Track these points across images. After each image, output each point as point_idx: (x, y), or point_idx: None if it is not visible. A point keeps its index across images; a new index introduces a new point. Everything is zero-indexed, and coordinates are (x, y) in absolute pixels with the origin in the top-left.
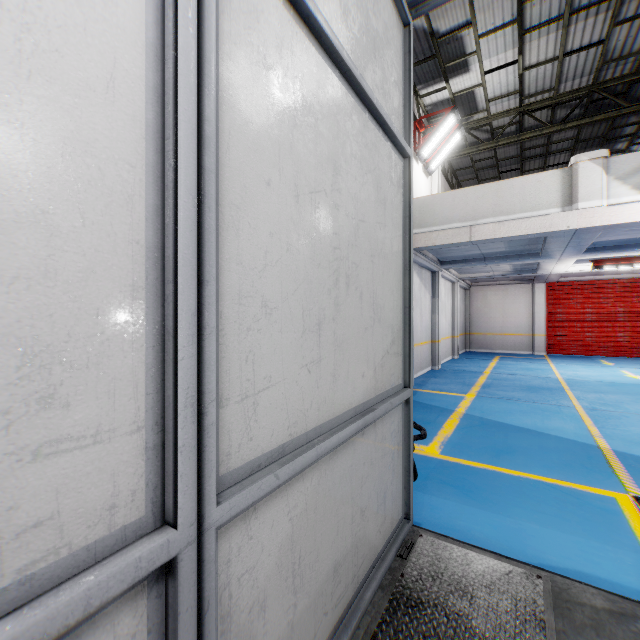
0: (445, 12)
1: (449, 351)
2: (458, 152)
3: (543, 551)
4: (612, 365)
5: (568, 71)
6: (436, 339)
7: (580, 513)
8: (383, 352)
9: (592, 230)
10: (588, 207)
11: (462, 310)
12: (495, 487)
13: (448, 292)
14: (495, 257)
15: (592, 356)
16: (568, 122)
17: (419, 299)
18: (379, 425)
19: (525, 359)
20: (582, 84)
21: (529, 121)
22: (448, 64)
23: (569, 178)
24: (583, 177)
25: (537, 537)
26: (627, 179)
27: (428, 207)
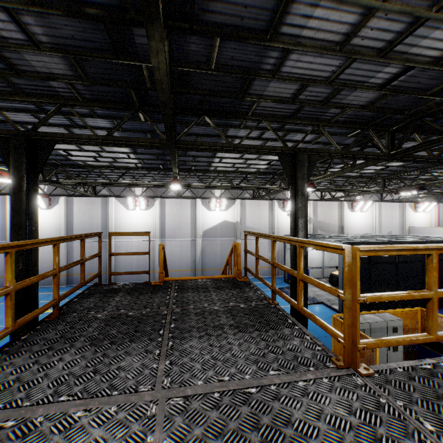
0: None
1: None
2: None
3: None
4: None
5: None
6: None
7: None
8: None
9: None
10: None
11: None
12: None
13: None
14: None
15: None
16: None
17: None
18: None
19: None
20: None
21: None
22: None
23: None
24: None
25: None
26: None
27: (413, 229)
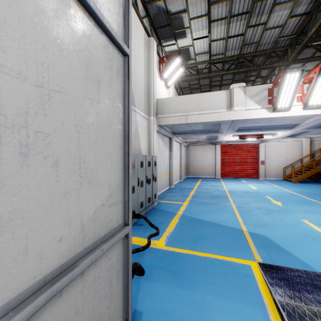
0: (173, 1)
1: (178, 177)
2: (182, 78)
3: (215, 320)
4: (246, 182)
5: (229, 46)
6: (171, 172)
7: (235, 281)
8: (96, 207)
9: (239, 121)
10: (237, 110)
11: (185, 157)
12: (192, 268)
13: (178, 148)
14: (198, 132)
15: (239, 178)
16: (229, 70)
17: (162, 152)
18: (90, 271)
19: (212, 180)
20: (235, 53)
21: (213, 68)
22: (176, 31)
23: (230, 95)
24: (235, 95)
25: (212, 307)
26: (253, 98)
27: (166, 104)
